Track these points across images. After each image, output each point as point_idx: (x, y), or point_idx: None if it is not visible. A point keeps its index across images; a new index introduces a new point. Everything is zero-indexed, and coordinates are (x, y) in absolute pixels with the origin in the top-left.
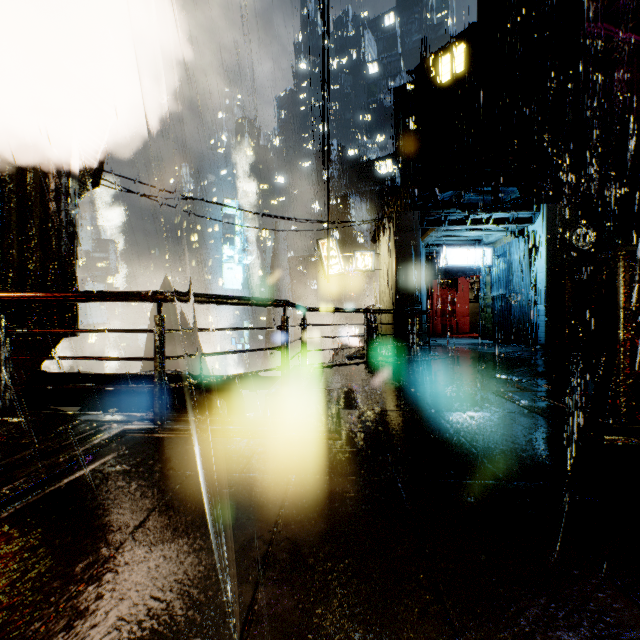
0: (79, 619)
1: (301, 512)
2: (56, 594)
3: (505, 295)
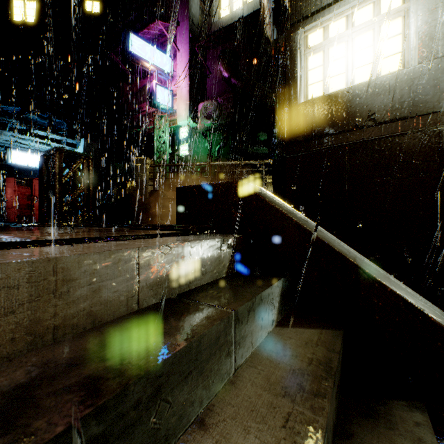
0: None
1: None
2: None
3: None
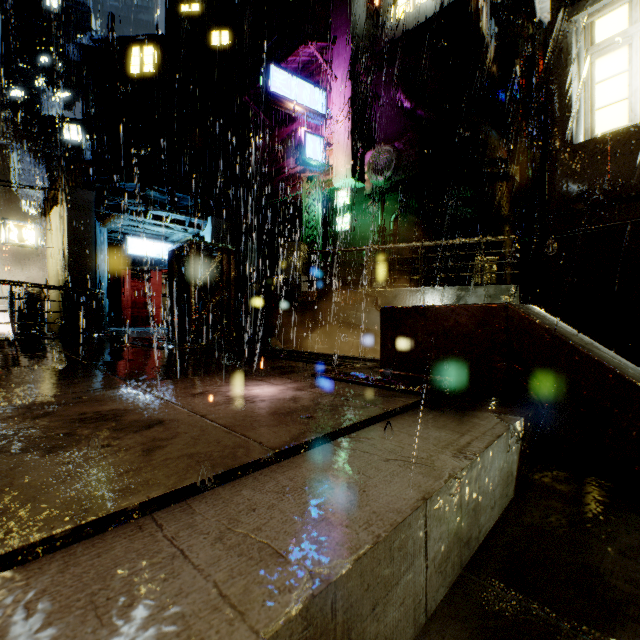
0: None
1: None
2: None
3: None
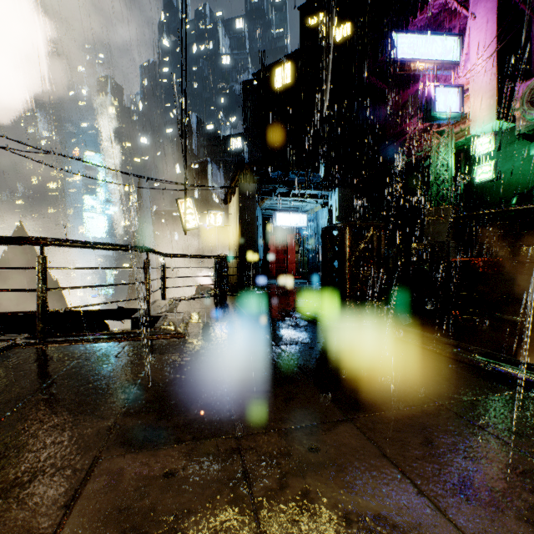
0: (23, 416)
1: (157, 368)
2: (1, 412)
3: (315, 248)
